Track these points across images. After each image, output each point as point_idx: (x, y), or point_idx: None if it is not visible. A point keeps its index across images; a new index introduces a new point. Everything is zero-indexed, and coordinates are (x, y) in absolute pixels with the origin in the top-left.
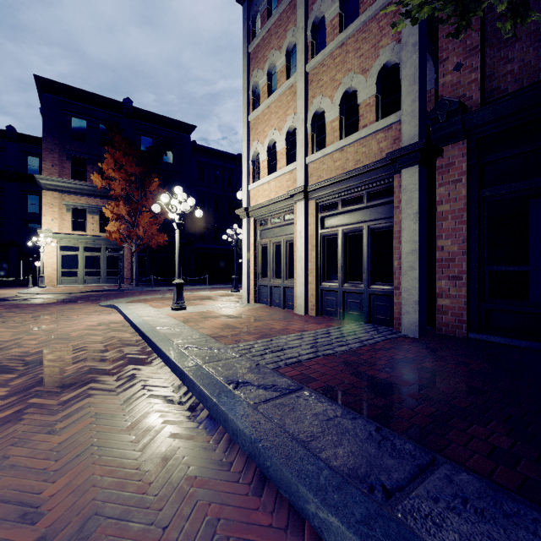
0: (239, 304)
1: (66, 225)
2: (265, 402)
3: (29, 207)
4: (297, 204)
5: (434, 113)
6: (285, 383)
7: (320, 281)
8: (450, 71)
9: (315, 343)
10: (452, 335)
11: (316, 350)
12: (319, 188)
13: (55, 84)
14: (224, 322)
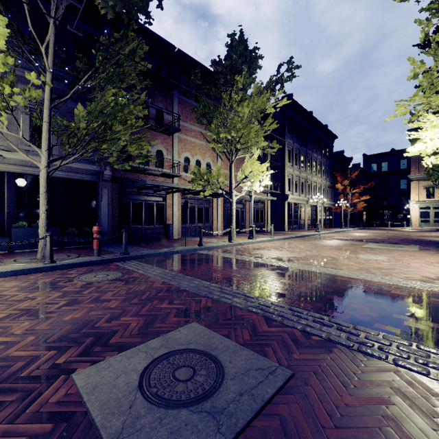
0: None
1: (422, 196)
2: None
3: (401, 186)
4: None
5: None
6: None
7: None
8: None
9: None
10: None
11: None
12: None
13: (416, 128)
14: None
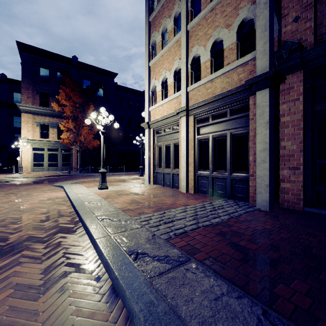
0: (143, 185)
1: (36, 134)
2: (158, 276)
3: (14, 124)
4: (181, 118)
5: (279, 52)
6: (175, 254)
7: (197, 170)
8: (290, 22)
9: (196, 215)
10: (292, 208)
11: (197, 221)
12: (196, 108)
13: (29, 46)
14: (132, 198)
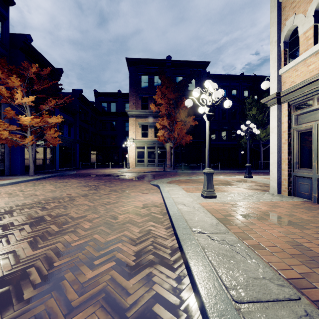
0: (269, 195)
1: (139, 135)
2: None
3: (126, 128)
4: None
5: None
6: None
7: None
8: None
9: None
10: None
11: None
12: None
13: (134, 59)
14: (282, 233)
